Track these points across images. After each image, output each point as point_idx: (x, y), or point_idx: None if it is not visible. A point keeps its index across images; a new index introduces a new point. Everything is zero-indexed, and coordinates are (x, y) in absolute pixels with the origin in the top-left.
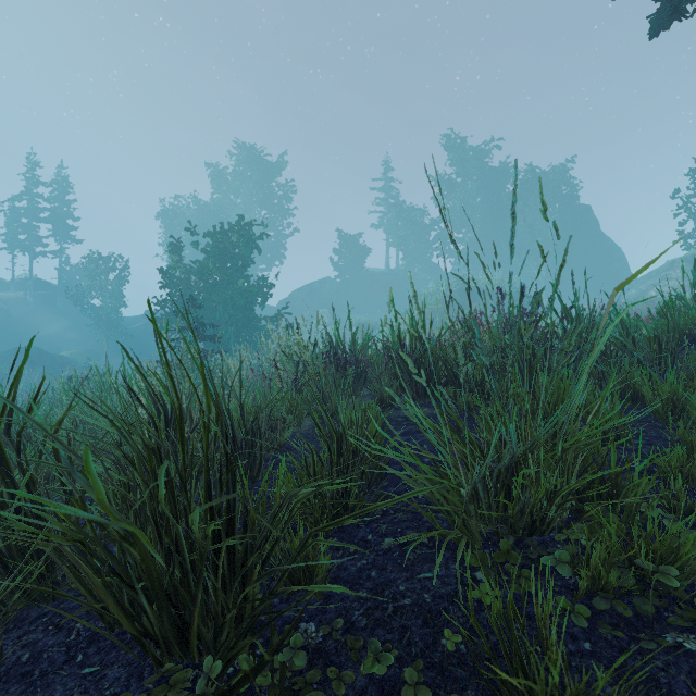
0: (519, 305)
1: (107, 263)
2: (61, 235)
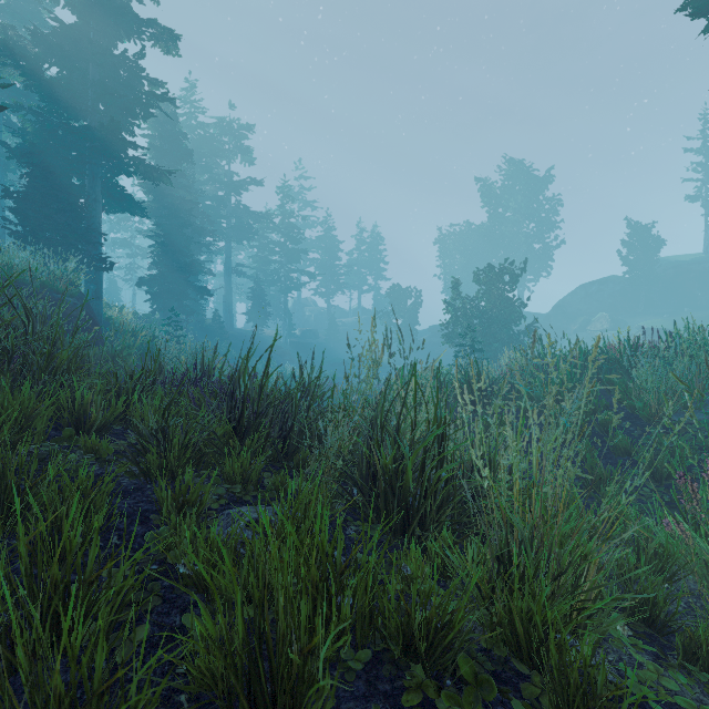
0: (628, 340)
1: (405, 293)
2: (375, 275)
